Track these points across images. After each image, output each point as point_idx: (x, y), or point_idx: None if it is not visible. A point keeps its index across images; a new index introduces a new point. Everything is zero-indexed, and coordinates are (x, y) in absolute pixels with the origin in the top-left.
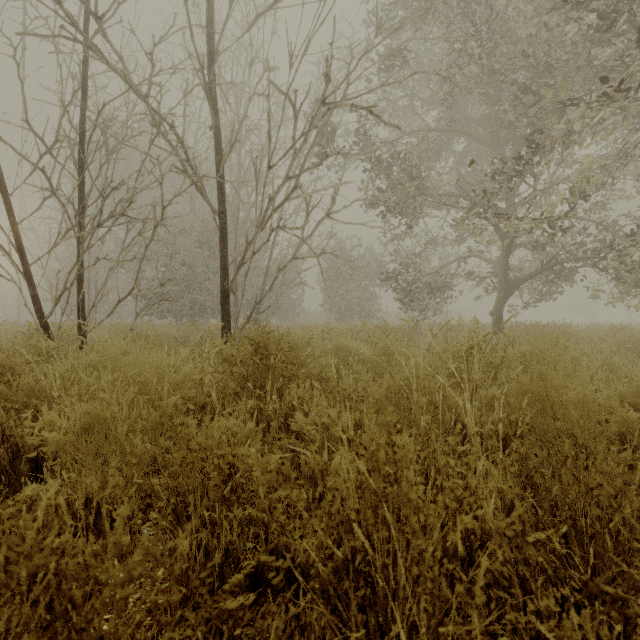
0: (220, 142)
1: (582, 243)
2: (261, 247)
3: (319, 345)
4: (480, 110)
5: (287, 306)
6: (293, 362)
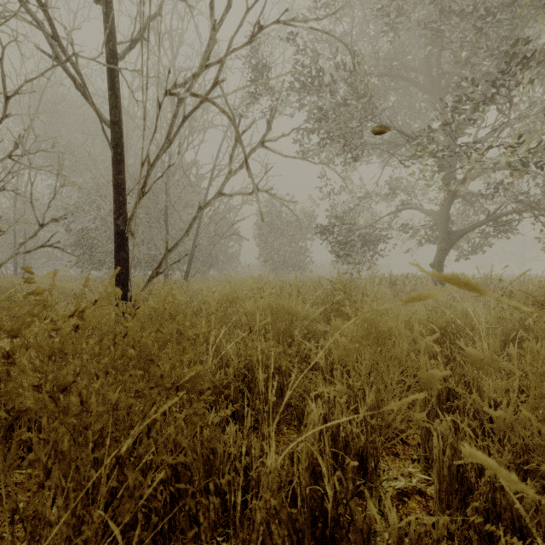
0: (112, 25)
1: (528, 192)
2: (148, 148)
3: (248, 311)
4: (424, 49)
5: (224, 259)
6: (169, 380)
